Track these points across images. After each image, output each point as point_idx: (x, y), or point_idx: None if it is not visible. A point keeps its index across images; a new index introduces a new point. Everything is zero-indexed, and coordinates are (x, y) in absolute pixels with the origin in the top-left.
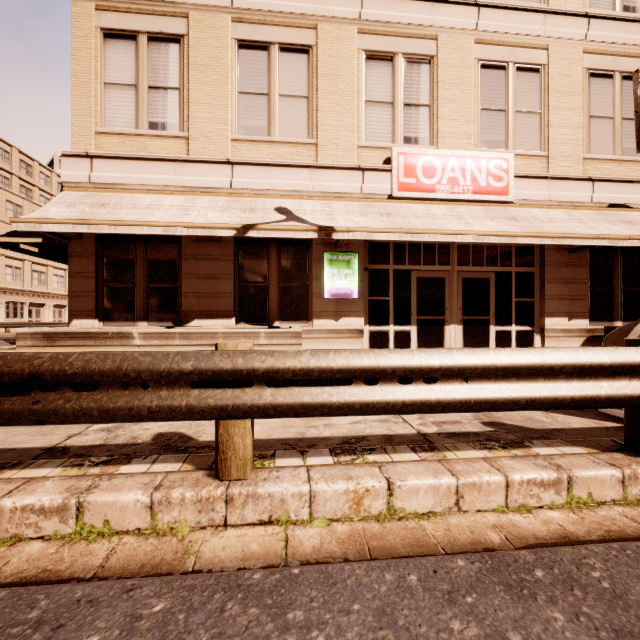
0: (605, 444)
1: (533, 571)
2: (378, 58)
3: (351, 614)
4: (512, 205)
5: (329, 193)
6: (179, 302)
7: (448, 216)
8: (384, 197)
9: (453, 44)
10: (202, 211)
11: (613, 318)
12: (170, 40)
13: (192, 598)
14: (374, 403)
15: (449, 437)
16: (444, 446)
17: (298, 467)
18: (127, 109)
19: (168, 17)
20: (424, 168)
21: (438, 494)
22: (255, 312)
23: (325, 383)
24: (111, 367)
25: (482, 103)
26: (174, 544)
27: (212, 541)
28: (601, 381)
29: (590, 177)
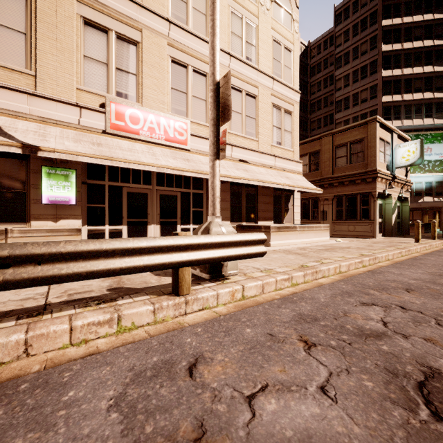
0: (166, 291)
1: (21, 386)
2: (95, 27)
3: None
4: (189, 152)
5: (47, 119)
6: None
7: (145, 152)
8: (99, 131)
9: (153, 39)
10: None
11: (242, 220)
12: None
13: None
14: None
15: (66, 303)
16: (52, 311)
17: None
18: None
19: None
20: (131, 117)
21: (7, 348)
22: None
23: None
24: None
25: (172, 84)
26: None
27: None
28: (144, 257)
29: (230, 143)
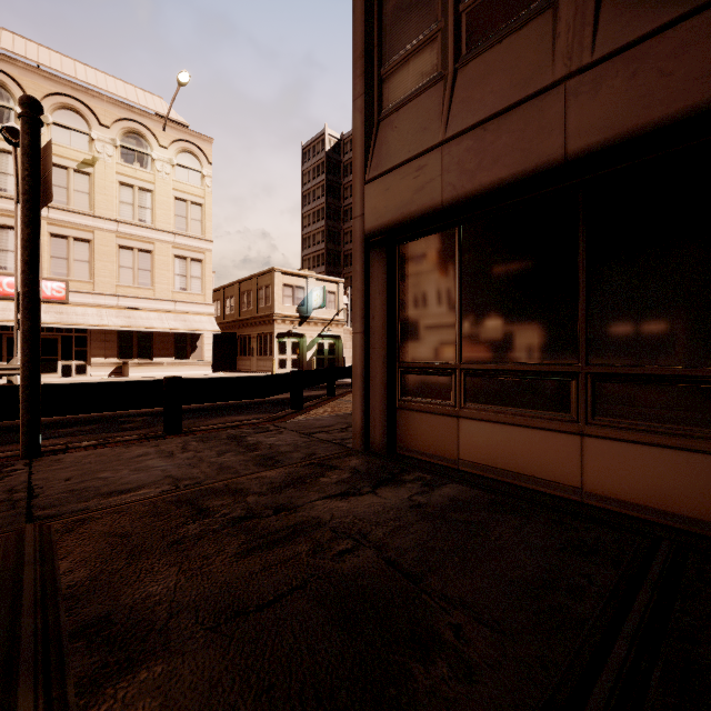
0: None
1: None
2: None
3: None
4: (68, 305)
5: None
6: None
7: None
8: None
9: None
10: None
11: (133, 358)
12: None
13: None
14: None
15: None
16: None
17: None
18: None
19: None
20: (9, 284)
21: None
22: None
23: None
24: None
25: (52, 254)
26: None
27: None
28: None
29: (117, 294)
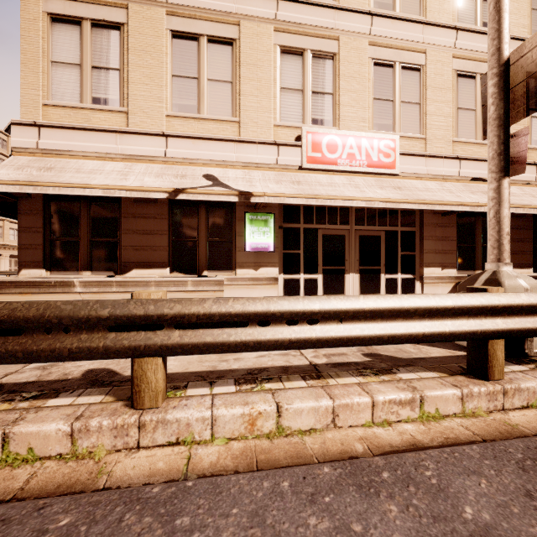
0: (453, 369)
1: (381, 473)
2: (291, 53)
3: (229, 517)
4: (398, 177)
5: (250, 163)
6: (119, 254)
7: (347, 185)
8: (295, 168)
9: (351, 44)
10: (139, 176)
11: (475, 268)
12: (111, 27)
13: (96, 512)
14: (266, 341)
15: (334, 367)
16: (329, 374)
17: (205, 396)
18: (72, 85)
19: (110, 7)
20: (328, 145)
21: (318, 414)
22: (187, 263)
23: (225, 325)
24: (35, 314)
25: (375, 94)
26: (90, 466)
27: (124, 462)
28: (446, 320)
29: (458, 156)
